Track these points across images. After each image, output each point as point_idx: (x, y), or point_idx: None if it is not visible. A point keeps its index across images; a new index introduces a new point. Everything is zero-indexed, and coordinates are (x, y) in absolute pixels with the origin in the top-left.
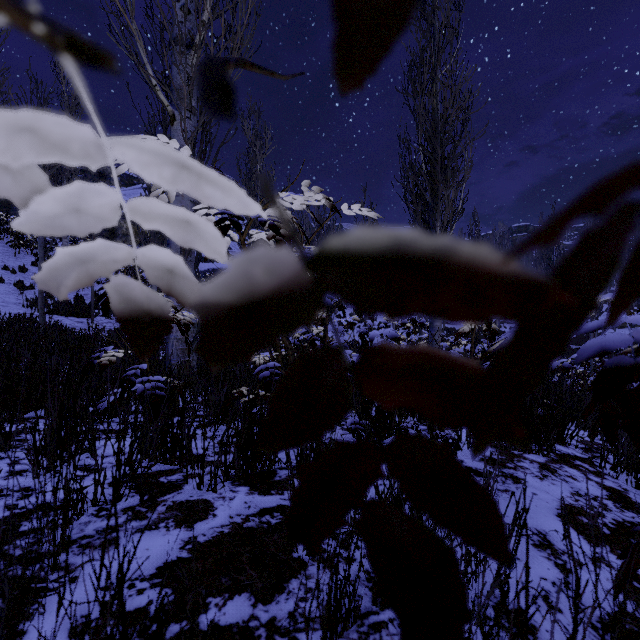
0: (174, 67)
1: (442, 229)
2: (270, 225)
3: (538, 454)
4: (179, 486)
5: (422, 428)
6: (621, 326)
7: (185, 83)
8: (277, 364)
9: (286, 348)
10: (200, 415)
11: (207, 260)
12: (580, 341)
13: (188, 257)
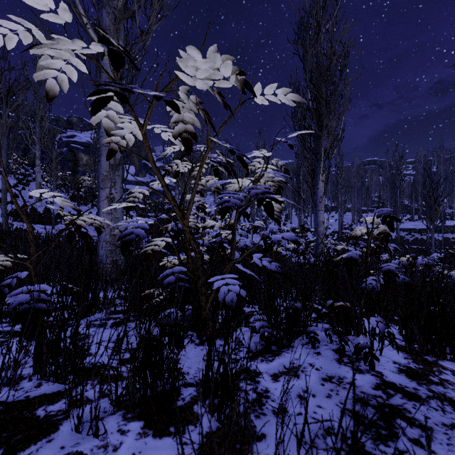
0: (104, 11)
1: (326, 153)
2: (166, 100)
3: (454, 361)
4: (55, 425)
5: (325, 327)
6: (446, 231)
7: (111, 21)
8: (183, 269)
9: (194, 251)
10: (119, 311)
11: (145, 184)
12: (416, 242)
13: (116, 172)
